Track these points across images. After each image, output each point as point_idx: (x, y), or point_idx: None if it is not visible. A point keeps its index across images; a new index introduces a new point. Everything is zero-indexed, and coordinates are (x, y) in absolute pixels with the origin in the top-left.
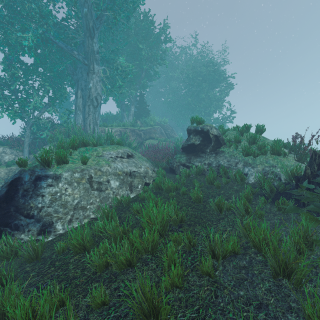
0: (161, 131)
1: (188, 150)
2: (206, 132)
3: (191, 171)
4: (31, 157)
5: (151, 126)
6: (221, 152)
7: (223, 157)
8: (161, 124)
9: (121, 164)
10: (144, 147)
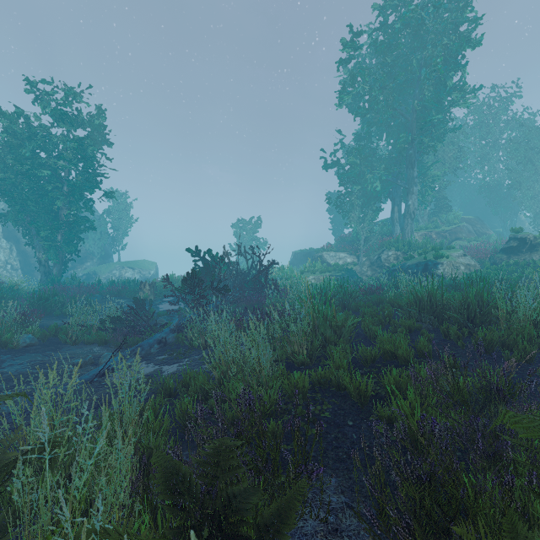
0: (468, 229)
1: (507, 251)
2: (523, 239)
3: (509, 262)
4: (363, 260)
5: (454, 224)
6: (534, 251)
7: (535, 254)
8: (466, 218)
9: (463, 259)
10: (463, 250)
